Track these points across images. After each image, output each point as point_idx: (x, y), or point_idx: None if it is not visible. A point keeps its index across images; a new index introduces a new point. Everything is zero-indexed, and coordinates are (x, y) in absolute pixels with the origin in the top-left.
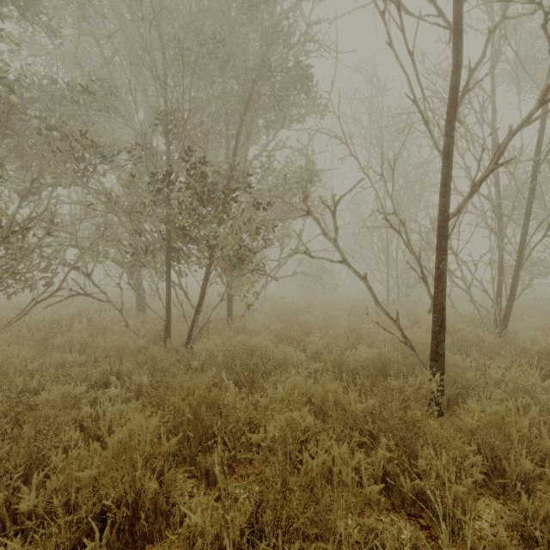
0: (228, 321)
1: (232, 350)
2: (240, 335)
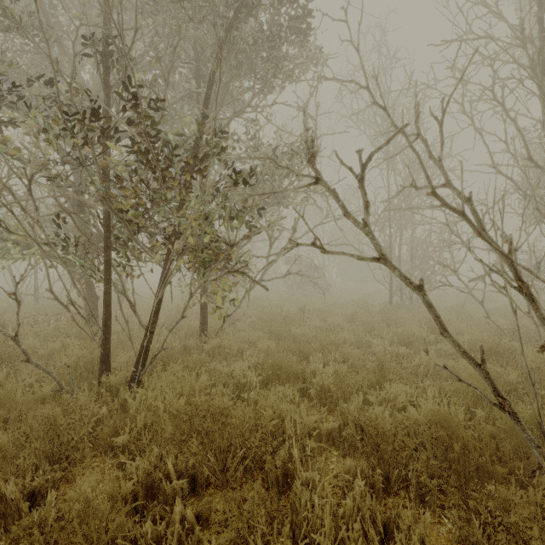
0: (201, 336)
1: (194, 401)
2: (213, 362)
